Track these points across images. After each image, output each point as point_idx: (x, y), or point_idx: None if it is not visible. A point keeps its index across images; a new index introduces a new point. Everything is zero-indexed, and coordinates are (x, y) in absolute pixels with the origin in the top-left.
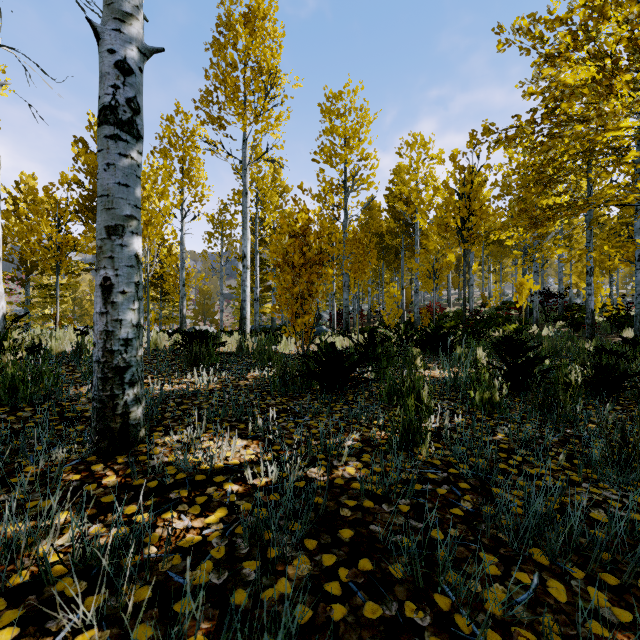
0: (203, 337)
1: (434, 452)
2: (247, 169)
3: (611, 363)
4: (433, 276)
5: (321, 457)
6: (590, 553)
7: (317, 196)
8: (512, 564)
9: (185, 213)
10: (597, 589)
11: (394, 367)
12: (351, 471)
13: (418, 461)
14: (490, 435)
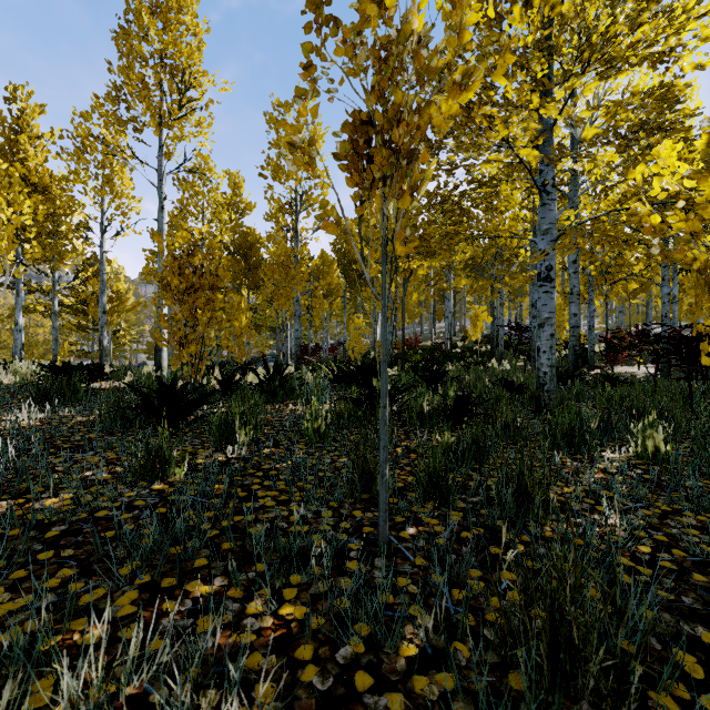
0: (75, 370)
1: (185, 481)
2: (164, 180)
3: (496, 393)
4: (391, 306)
5: (38, 490)
6: (191, 562)
7: (267, 215)
8: (86, 577)
9: (104, 227)
10: (141, 592)
11: (231, 398)
12: (49, 502)
13: (148, 490)
14: (278, 463)
